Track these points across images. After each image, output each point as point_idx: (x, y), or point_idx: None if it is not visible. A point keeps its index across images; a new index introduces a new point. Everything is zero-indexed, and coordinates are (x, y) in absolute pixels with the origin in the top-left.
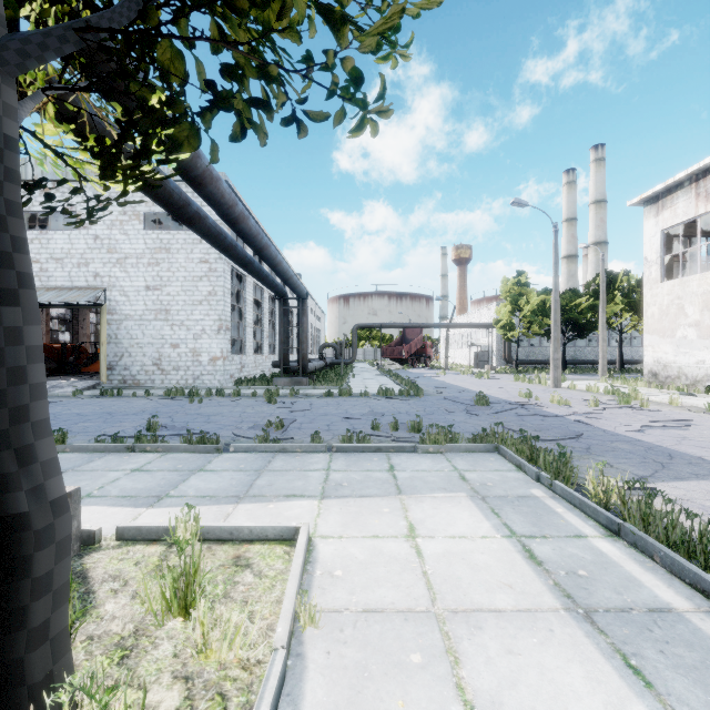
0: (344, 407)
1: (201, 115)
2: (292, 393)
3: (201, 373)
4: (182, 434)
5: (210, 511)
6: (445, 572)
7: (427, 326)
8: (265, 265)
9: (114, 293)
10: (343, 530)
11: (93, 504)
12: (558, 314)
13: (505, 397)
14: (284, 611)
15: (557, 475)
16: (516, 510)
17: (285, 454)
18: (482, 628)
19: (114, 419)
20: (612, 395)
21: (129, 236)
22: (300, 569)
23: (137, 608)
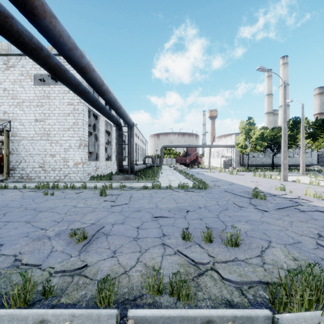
0: (155, 200)
1: None
2: (121, 186)
3: (68, 172)
4: None
5: None
6: None
7: (200, 147)
8: (113, 112)
9: (16, 123)
10: None
11: None
12: (286, 136)
13: (264, 189)
14: None
15: None
16: None
17: None
18: None
19: None
20: None
21: (24, 89)
22: None
23: None
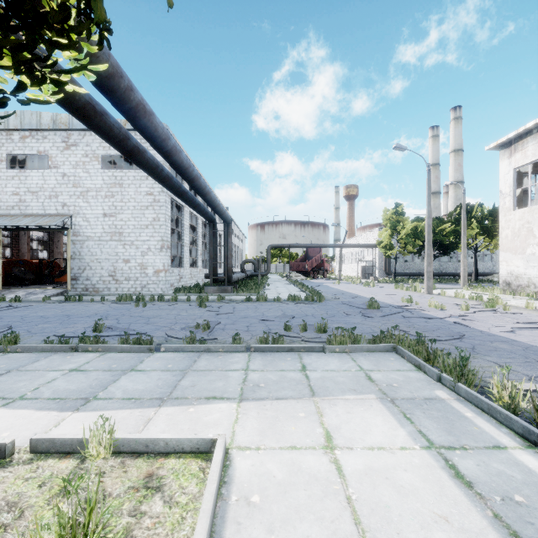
0: (261, 310)
1: None
2: (219, 298)
3: (147, 282)
4: (123, 334)
5: (131, 416)
6: (371, 498)
7: (325, 246)
8: (199, 198)
9: (78, 219)
10: (260, 440)
11: (22, 407)
12: (431, 236)
13: (390, 302)
14: None
15: (460, 378)
16: (427, 415)
17: (209, 353)
18: None
19: (70, 321)
20: (476, 300)
21: (90, 174)
22: (212, 501)
23: None
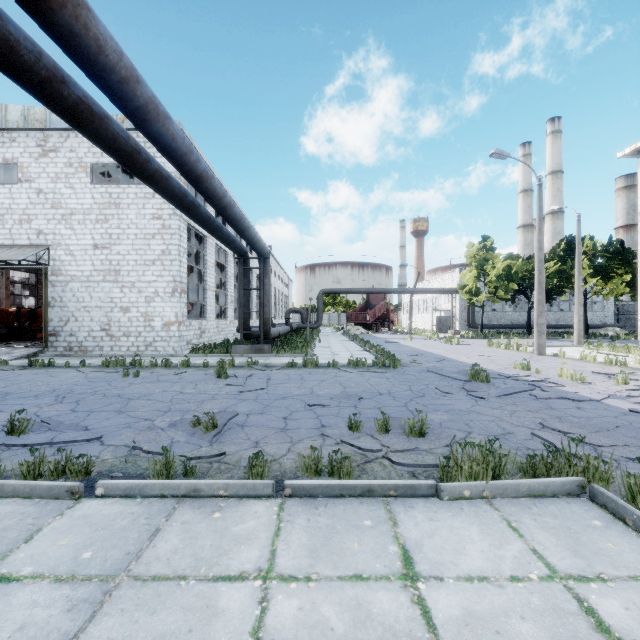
0: (309, 384)
1: None
2: (249, 363)
3: (153, 339)
4: (54, 442)
5: None
6: None
7: (392, 291)
8: (229, 228)
9: (59, 252)
10: None
11: None
12: (543, 275)
13: (496, 368)
14: None
15: None
16: None
17: (196, 502)
18: None
19: None
20: (616, 365)
21: (75, 190)
22: None
23: None
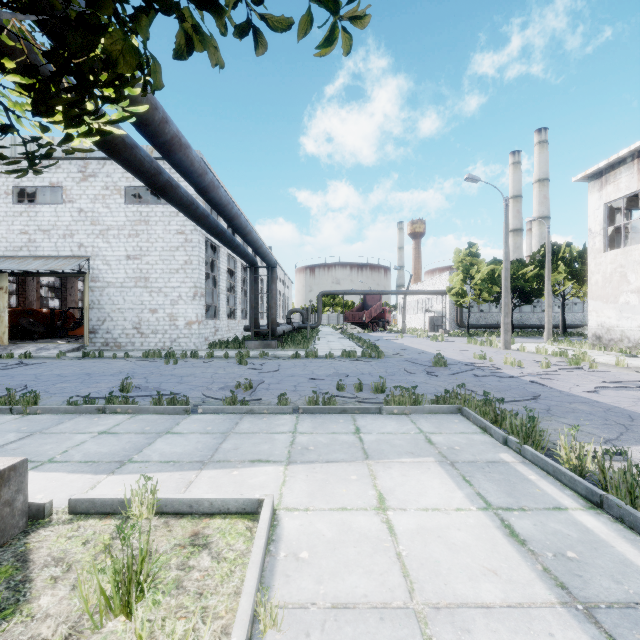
0: (310, 368)
1: (135, 20)
2: (261, 355)
3: (177, 336)
4: (154, 395)
5: (171, 479)
6: (421, 554)
7: (386, 293)
8: (238, 237)
9: (97, 262)
10: (309, 501)
11: (53, 470)
12: (508, 281)
13: (460, 359)
14: (240, 614)
15: (526, 439)
16: (488, 478)
17: (252, 415)
18: (470, 631)
19: (92, 380)
20: (560, 357)
21: (111, 210)
22: (261, 554)
23: (75, 603)
